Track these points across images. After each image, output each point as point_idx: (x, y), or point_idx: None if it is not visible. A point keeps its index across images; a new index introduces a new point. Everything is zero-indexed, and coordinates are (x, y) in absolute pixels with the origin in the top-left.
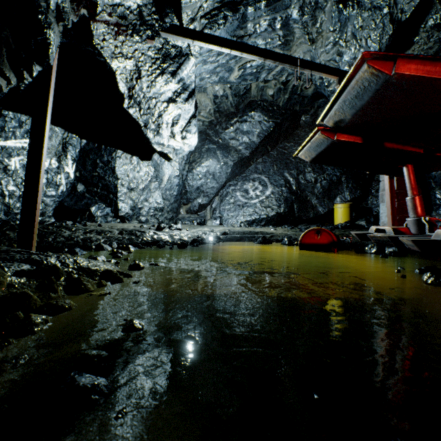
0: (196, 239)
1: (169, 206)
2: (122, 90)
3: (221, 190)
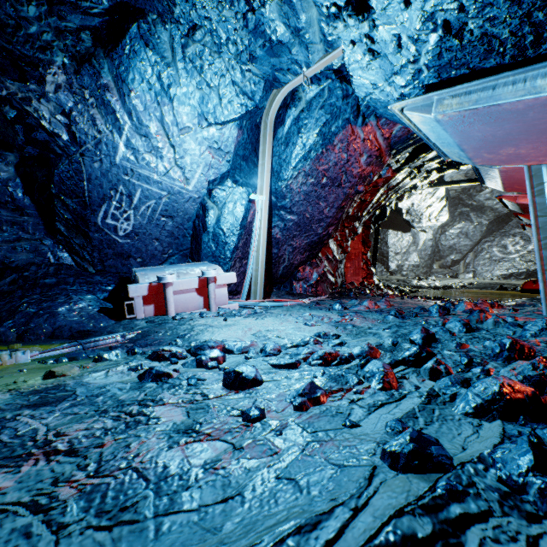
0: (445, 285)
1: (424, 263)
2: (403, 212)
3: (475, 246)
